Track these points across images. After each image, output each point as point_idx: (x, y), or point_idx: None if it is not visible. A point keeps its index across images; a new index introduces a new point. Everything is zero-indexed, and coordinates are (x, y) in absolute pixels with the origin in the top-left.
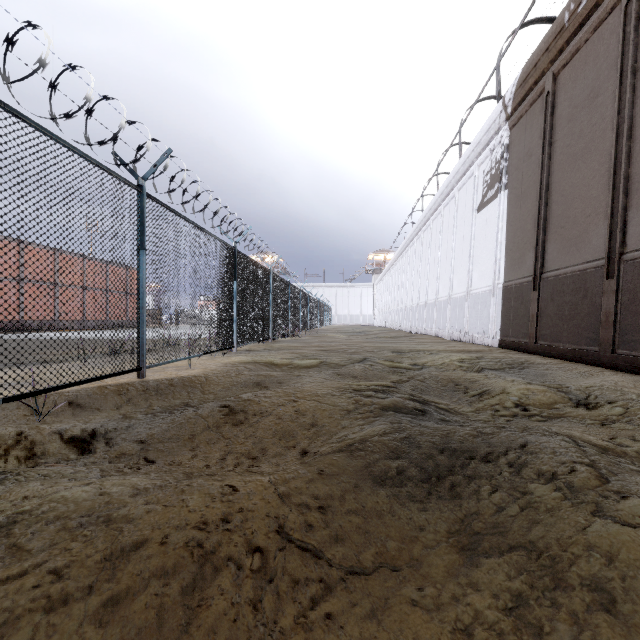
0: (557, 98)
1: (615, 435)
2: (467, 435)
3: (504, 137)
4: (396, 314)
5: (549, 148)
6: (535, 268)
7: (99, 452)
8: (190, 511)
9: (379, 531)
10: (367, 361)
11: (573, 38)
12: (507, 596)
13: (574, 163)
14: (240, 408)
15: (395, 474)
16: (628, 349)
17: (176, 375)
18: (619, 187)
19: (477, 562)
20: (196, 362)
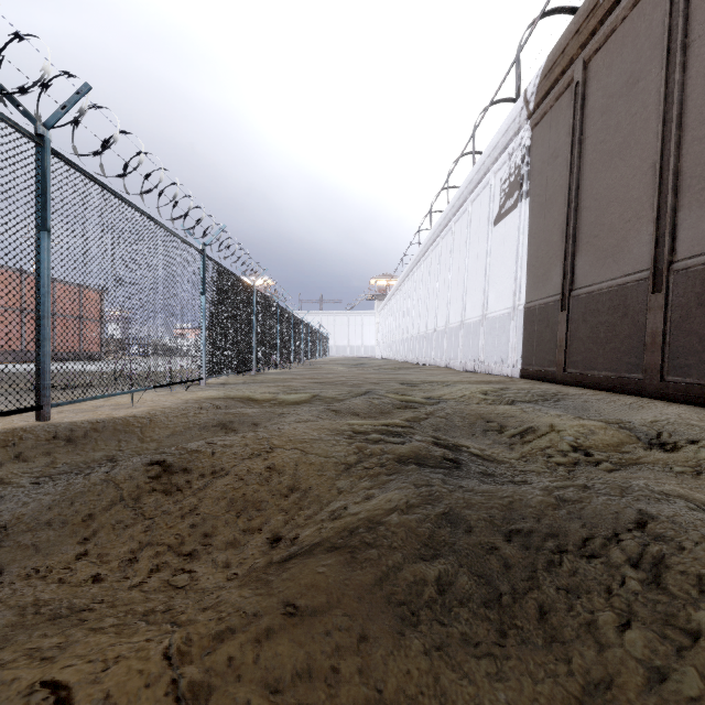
0: (588, 88)
1: None
2: (542, 505)
3: (525, 138)
4: (401, 344)
5: (579, 146)
6: (563, 285)
7: None
8: None
9: None
10: (372, 394)
11: (608, 17)
12: None
13: (610, 161)
14: (181, 465)
15: (436, 595)
16: (680, 375)
17: (107, 416)
18: (667, 184)
19: None
20: (148, 398)
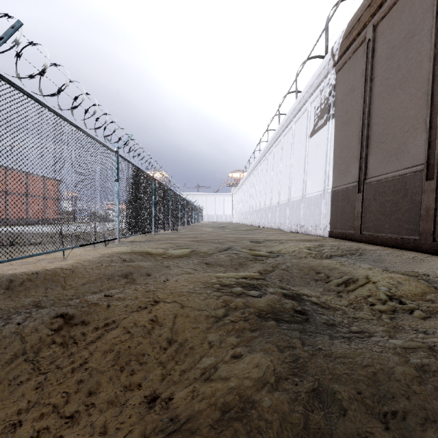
0: (376, 43)
1: None
2: (406, 379)
3: (332, 79)
4: (248, 214)
5: (370, 82)
6: (359, 175)
7: None
8: None
9: None
10: (232, 250)
11: None
12: None
13: (393, 91)
14: (80, 318)
15: None
16: None
17: (41, 268)
18: (436, 105)
19: None
20: (77, 253)
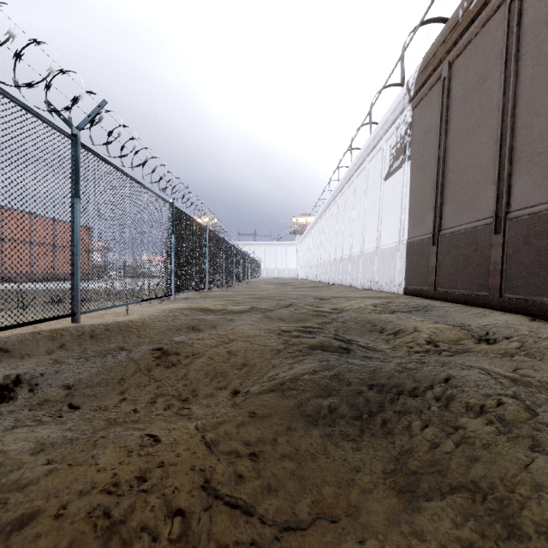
0: (452, 83)
1: (517, 367)
2: (393, 371)
3: (408, 116)
4: (316, 268)
5: (445, 125)
6: (434, 226)
7: (20, 399)
8: (99, 471)
9: (314, 476)
10: (293, 306)
11: (465, 32)
12: (457, 547)
13: (466, 137)
14: (173, 350)
15: (327, 413)
16: (513, 293)
17: (113, 321)
18: (505, 157)
19: (418, 506)
20: (135, 309)
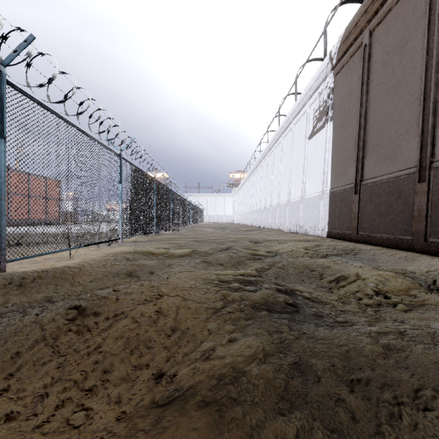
0: (373, 49)
1: None
2: (373, 355)
3: (330, 82)
4: (249, 214)
5: (367, 86)
6: (356, 177)
7: None
8: None
9: None
10: (231, 250)
11: (386, 1)
12: None
13: (388, 96)
14: (92, 309)
15: None
16: (438, 238)
17: (50, 267)
18: (428, 110)
19: None
20: (82, 252)
